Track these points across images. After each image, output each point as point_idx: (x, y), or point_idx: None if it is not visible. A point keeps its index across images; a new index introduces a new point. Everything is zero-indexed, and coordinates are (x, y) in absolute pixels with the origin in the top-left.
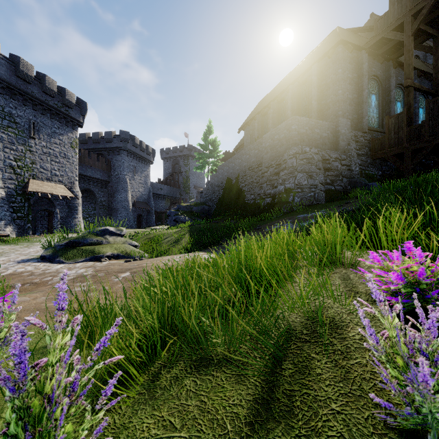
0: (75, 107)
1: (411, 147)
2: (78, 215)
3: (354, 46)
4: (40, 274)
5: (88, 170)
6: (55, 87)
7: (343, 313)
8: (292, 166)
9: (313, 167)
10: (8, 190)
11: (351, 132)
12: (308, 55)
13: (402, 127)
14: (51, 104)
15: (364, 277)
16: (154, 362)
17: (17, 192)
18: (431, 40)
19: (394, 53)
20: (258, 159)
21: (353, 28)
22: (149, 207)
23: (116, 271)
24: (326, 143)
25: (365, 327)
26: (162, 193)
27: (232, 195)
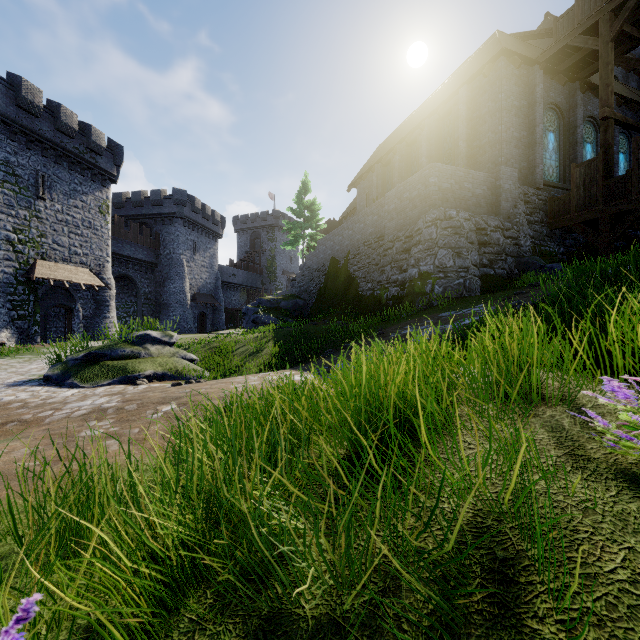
0: (106, 153)
1: (610, 211)
2: (110, 314)
3: (523, 59)
4: (36, 406)
5: (125, 247)
6: (75, 123)
7: (573, 507)
8: (430, 238)
9: (463, 240)
10: (4, 276)
11: (519, 188)
12: (452, 75)
13: (597, 180)
14: (70, 148)
15: (592, 426)
16: (182, 617)
17: (18, 279)
18: (634, 53)
19: (582, 70)
20: (379, 229)
21: (521, 33)
22: (217, 302)
23: (155, 401)
24: (482, 205)
25: (633, 548)
26: (236, 281)
27: (339, 284)
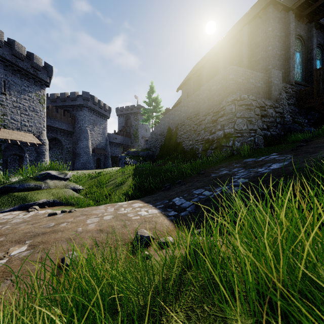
0: (43, 70)
1: None
2: (45, 159)
3: (283, 7)
4: None
5: (55, 122)
6: (23, 51)
7: None
8: (231, 112)
9: (252, 113)
10: None
11: (282, 83)
12: (237, 22)
13: None
14: (21, 66)
15: None
16: None
17: None
18: None
19: (316, 15)
20: (196, 109)
21: None
22: (106, 152)
23: (14, 239)
24: (260, 93)
25: None
26: (117, 141)
27: (173, 142)
